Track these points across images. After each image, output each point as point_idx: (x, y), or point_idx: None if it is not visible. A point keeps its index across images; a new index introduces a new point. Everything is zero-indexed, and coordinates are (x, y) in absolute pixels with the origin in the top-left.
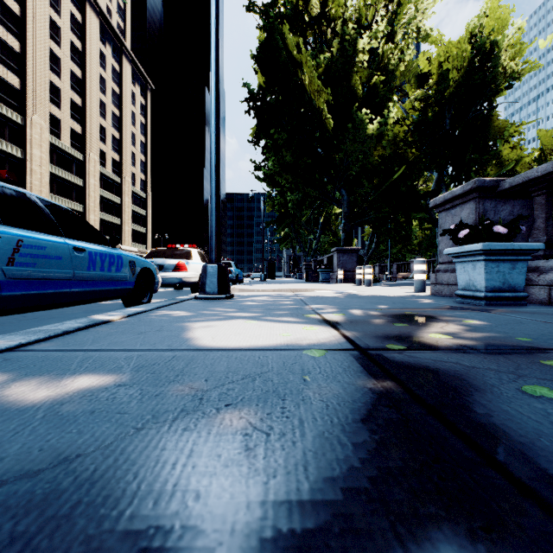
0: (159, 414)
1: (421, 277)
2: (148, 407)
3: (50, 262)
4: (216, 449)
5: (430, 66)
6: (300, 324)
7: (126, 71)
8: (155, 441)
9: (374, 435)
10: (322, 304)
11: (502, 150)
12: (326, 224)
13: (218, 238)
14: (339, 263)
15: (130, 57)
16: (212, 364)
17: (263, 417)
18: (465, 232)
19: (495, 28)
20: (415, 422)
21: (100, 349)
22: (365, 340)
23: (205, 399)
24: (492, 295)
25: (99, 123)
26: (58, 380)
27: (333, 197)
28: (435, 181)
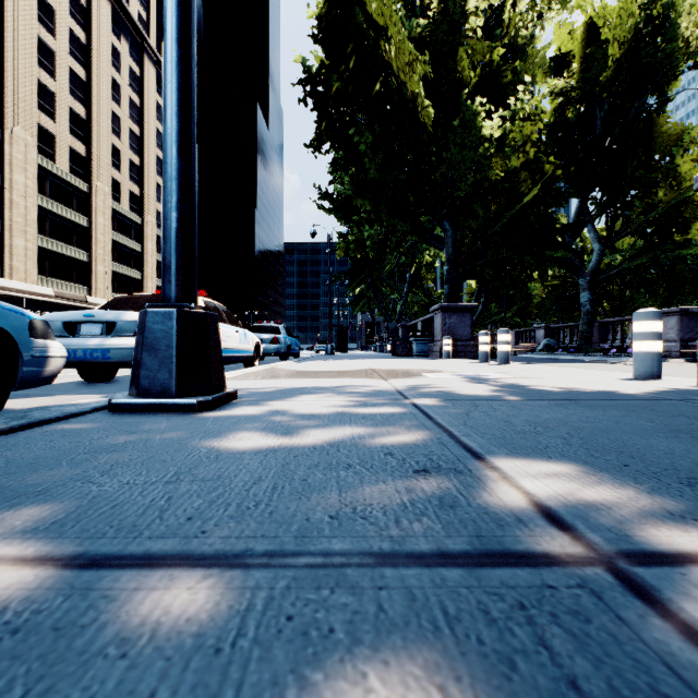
0: None
1: (652, 348)
2: None
3: None
4: None
5: (572, 44)
6: None
7: (149, 75)
8: None
9: None
10: (541, 454)
11: (679, 164)
12: (415, 278)
13: (183, 234)
14: (444, 328)
15: (154, 57)
16: None
17: None
18: None
19: None
20: None
21: None
22: None
23: None
24: None
25: (111, 144)
26: None
27: (432, 233)
28: (575, 211)
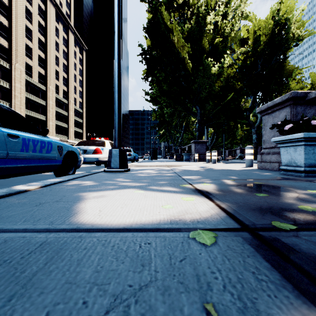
0: None
1: (250, 158)
2: None
3: None
4: None
5: (249, 34)
6: (178, 194)
7: (71, 39)
8: None
9: None
10: (190, 175)
11: (291, 83)
12: (186, 127)
13: (119, 131)
14: (195, 150)
15: (73, 31)
16: (79, 261)
17: None
18: (289, 126)
19: (287, 11)
20: None
21: None
22: (244, 215)
23: None
24: (309, 170)
25: (55, 69)
26: None
27: (192, 111)
28: (251, 101)
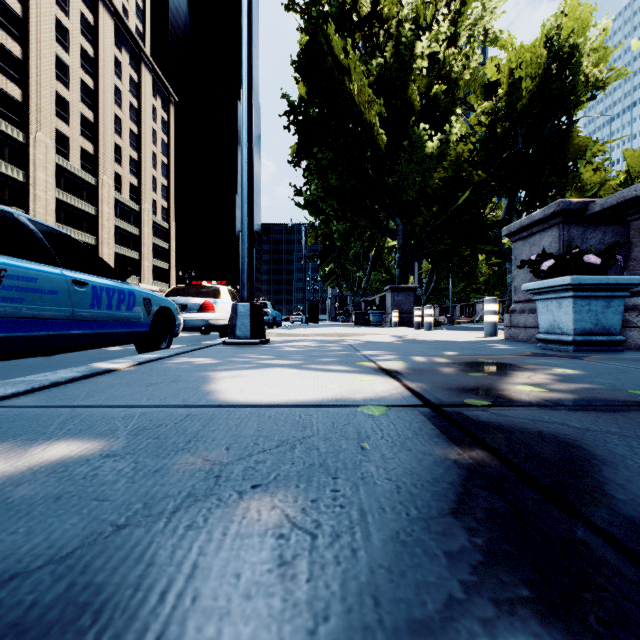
0: (154, 501)
1: (492, 319)
2: (140, 490)
3: (42, 297)
4: (233, 564)
5: (500, 75)
6: (351, 373)
7: (146, 81)
8: (141, 549)
9: (475, 537)
10: (376, 350)
11: (583, 172)
12: (377, 258)
13: (250, 271)
14: (393, 304)
15: (150, 65)
16: (238, 425)
17: (307, 507)
18: (549, 263)
19: (575, 30)
20: (531, 514)
21: (94, 405)
22: (435, 394)
23: (223, 477)
24: (581, 340)
25: (114, 142)
26: (24, 448)
27: (387, 227)
28: (504, 208)
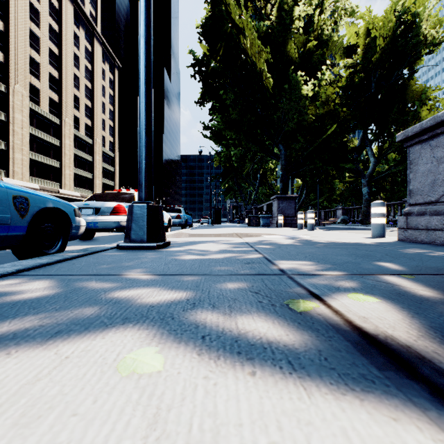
0: None
1: (380, 221)
2: None
3: None
4: None
5: (357, 37)
6: (317, 390)
7: (97, 51)
8: None
9: None
10: (292, 259)
11: (421, 110)
12: (263, 178)
13: (148, 170)
14: (278, 210)
15: (100, 39)
16: None
17: None
18: None
19: (416, 2)
20: None
21: None
22: None
23: None
24: None
25: (74, 94)
26: None
27: (272, 151)
28: (360, 138)
